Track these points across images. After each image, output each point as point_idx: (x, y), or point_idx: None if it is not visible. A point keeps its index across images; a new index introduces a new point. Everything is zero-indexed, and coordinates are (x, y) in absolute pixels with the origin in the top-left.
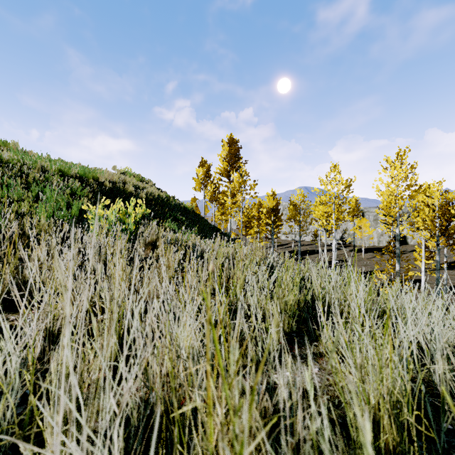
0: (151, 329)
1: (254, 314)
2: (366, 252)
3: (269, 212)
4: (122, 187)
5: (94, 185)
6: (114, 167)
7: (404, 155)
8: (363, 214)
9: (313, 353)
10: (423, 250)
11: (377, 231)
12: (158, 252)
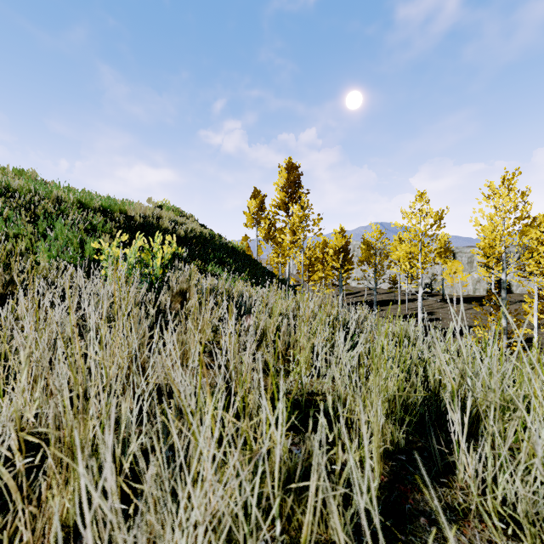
0: (159, 443)
1: (362, 509)
2: (458, 302)
3: (337, 254)
4: (156, 222)
5: (120, 220)
6: (149, 199)
7: (512, 179)
8: (454, 255)
9: (449, 508)
10: (535, 301)
11: (472, 276)
12: (191, 305)
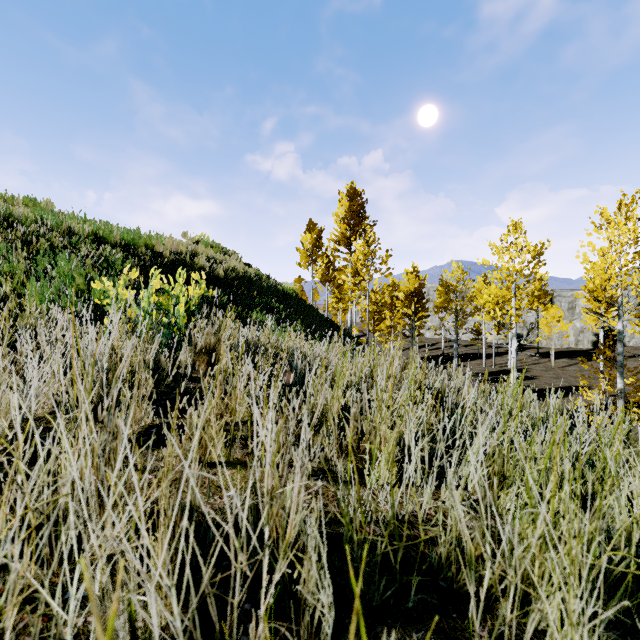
0: None
1: None
2: (557, 357)
3: (409, 298)
4: (190, 260)
5: (145, 257)
6: (185, 234)
7: (631, 204)
8: (552, 300)
9: None
10: None
11: (573, 325)
12: (221, 368)
